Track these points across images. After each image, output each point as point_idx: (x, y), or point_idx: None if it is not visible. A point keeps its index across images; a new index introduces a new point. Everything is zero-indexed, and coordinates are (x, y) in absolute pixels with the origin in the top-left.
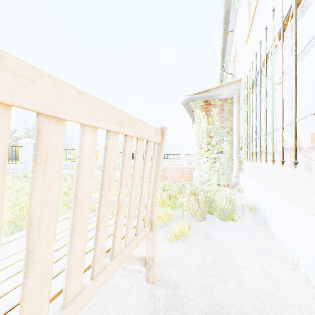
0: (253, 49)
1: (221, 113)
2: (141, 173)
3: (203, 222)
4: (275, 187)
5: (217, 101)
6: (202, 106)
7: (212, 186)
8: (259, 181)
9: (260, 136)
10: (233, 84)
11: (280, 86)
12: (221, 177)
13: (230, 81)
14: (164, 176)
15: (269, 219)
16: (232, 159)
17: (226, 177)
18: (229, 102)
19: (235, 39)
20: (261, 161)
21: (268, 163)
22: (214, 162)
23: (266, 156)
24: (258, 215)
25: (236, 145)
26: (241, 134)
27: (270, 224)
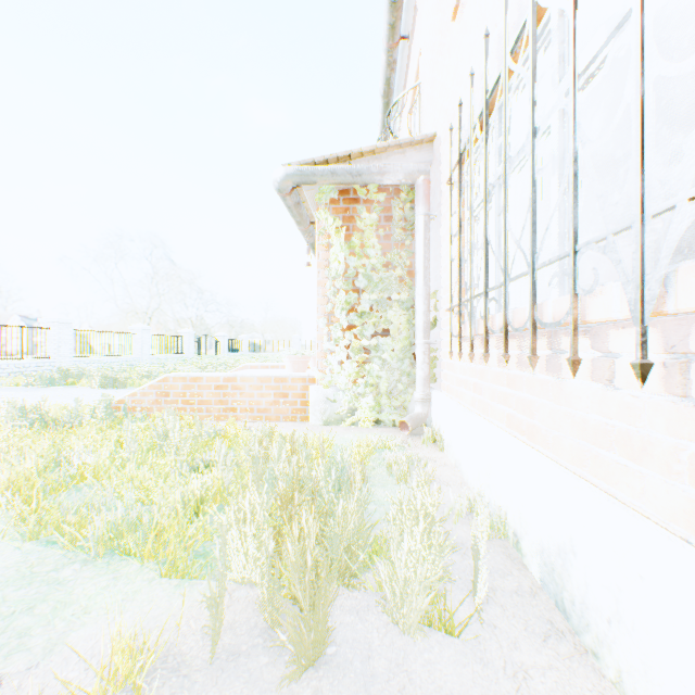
0: (479, 19)
1: (384, 228)
2: (152, 395)
3: (314, 683)
4: (608, 473)
5: (374, 191)
6: (334, 202)
7: (362, 429)
8: (504, 424)
9: (532, 267)
10: (414, 150)
11: (527, 163)
12: (386, 402)
13: (409, 139)
14: (225, 405)
15: (609, 632)
16: (412, 353)
17: (397, 403)
18: (405, 199)
19: (415, 54)
20: (535, 363)
21: (559, 368)
22: (368, 361)
23: (576, 341)
24: (520, 560)
25: (423, 314)
26: (436, 285)
27: (614, 658)
